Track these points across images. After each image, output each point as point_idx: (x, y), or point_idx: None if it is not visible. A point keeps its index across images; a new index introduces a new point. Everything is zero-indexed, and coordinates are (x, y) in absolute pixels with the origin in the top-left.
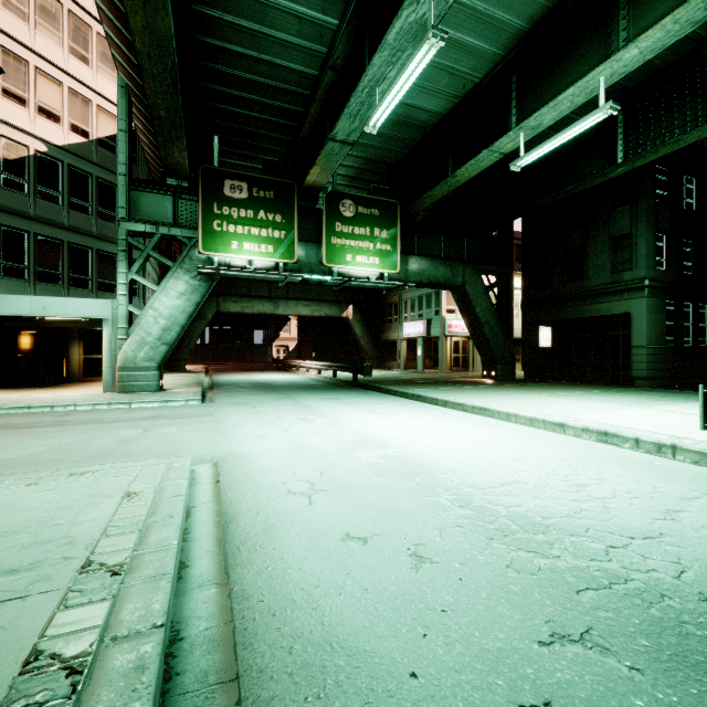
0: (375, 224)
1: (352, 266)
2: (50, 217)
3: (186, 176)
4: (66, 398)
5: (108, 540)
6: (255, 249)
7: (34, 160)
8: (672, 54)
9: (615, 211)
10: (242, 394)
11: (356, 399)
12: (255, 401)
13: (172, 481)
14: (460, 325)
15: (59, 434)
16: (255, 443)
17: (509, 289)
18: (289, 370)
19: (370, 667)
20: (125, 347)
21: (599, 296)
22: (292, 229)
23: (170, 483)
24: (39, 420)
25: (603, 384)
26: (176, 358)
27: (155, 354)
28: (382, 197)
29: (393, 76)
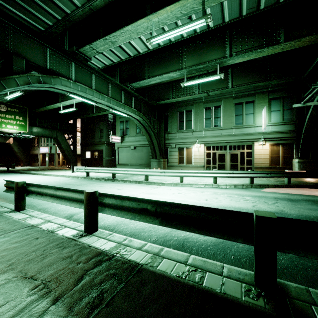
0: (16, 115)
1: (5, 129)
2: None
3: None
4: None
5: None
6: None
7: None
8: None
9: (100, 123)
10: None
11: (4, 175)
12: None
13: None
14: None
15: None
16: None
17: (75, 140)
18: None
19: None
20: None
21: (97, 144)
22: None
23: None
24: None
25: None
26: None
27: None
28: (20, 105)
29: None
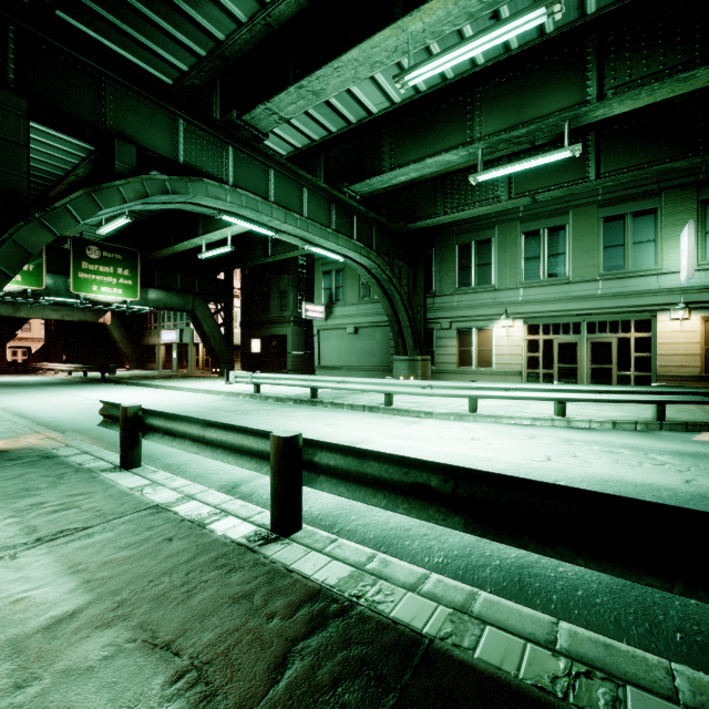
0: (118, 265)
1: (98, 294)
2: None
3: None
4: None
5: None
6: None
7: None
8: None
9: (281, 277)
10: None
11: (96, 388)
12: (8, 392)
13: None
14: None
15: None
16: (21, 403)
17: (231, 314)
18: (34, 373)
19: (67, 417)
20: None
21: (275, 324)
22: (40, 264)
23: None
24: None
25: None
26: None
27: None
28: (125, 246)
29: None
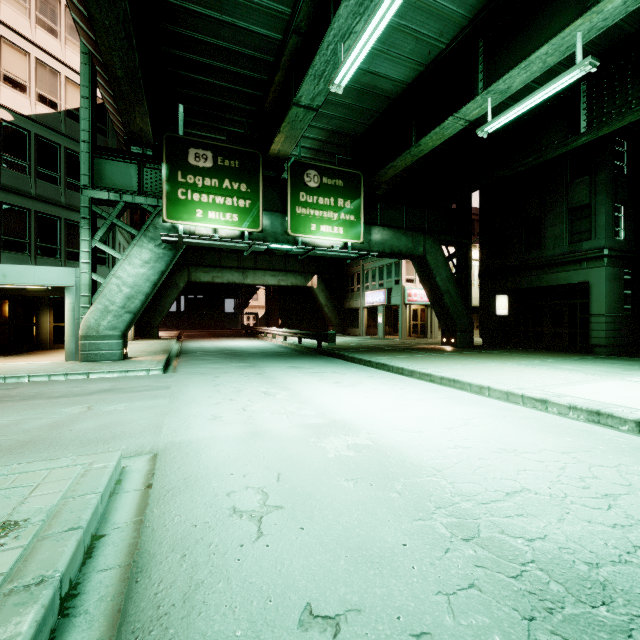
0: (339, 195)
1: (317, 236)
2: (16, 185)
3: (150, 144)
4: (24, 368)
5: None
6: (220, 217)
7: None
8: None
9: (574, 182)
10: (206, 363)
11: (320, 368)
12: (218, 371)
13: (78, 497)
14: (418, 294)
15: None
16: (206, 426)
17: (468, 260)
18: (257, 336)
19: None
20: (87, 315)
21: (557, 266)
22: (257, 198)
23: (74, 501)
24: None
25: (562, 352)
26: (149, 325)
27: (118, 322)
28: (346, 168)
29: (360, 30)
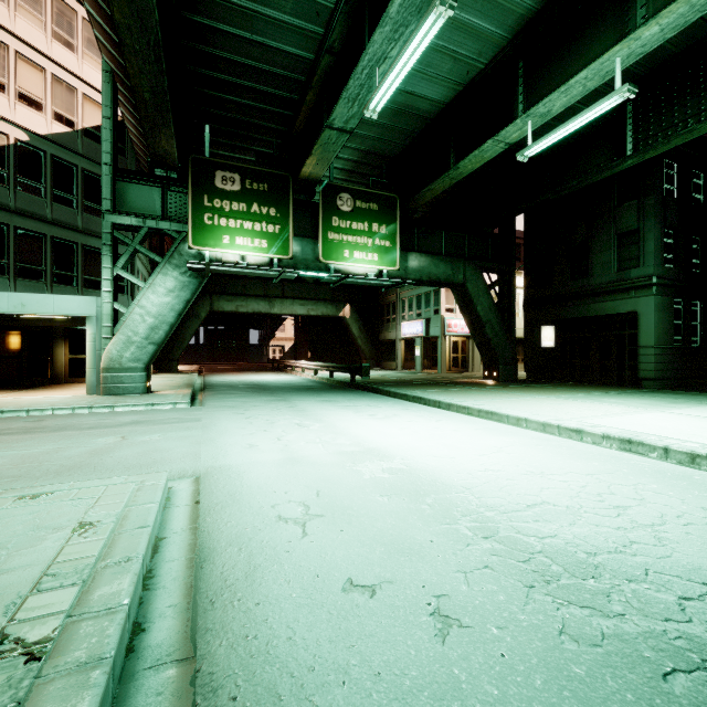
0: (373, 219)
1: (350, 263)
2: (31, 209)
3: (175, 166)
4: (45, 401)
5: (38, 598)
6: (248, 243)
7: (14, 150)
8: (686, 39)
9: (622, 206)
10: (234, 397)
11: (354, 401)
12: (248, 404)
13: (140, 505)
14: (459, 324)
15: (26, 443)
16: (244, 454)
17: (511, 288)
18: (285, 371)
19: None
20: (109, 347)
21: (604, 294)
22: (287, 223)
23: (137, 508)
24: (9, 426)
25: (609, 386)
26: (168, 358)
27: (141, 354)
28: (381, 191)
29: (395, 55)
